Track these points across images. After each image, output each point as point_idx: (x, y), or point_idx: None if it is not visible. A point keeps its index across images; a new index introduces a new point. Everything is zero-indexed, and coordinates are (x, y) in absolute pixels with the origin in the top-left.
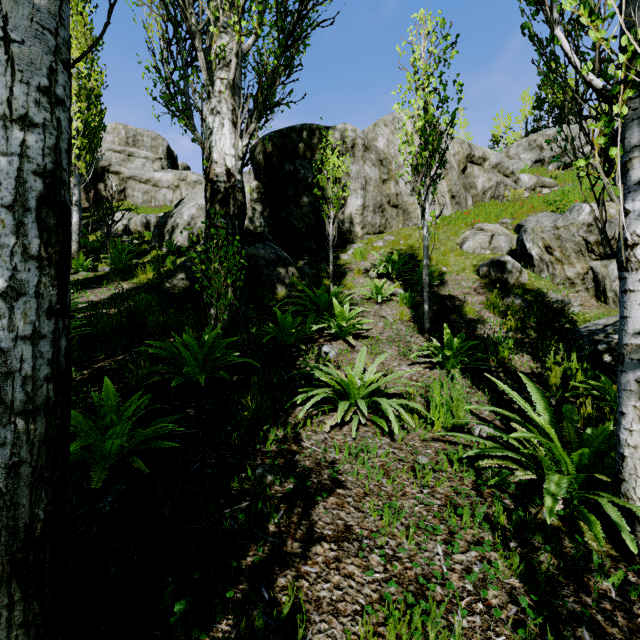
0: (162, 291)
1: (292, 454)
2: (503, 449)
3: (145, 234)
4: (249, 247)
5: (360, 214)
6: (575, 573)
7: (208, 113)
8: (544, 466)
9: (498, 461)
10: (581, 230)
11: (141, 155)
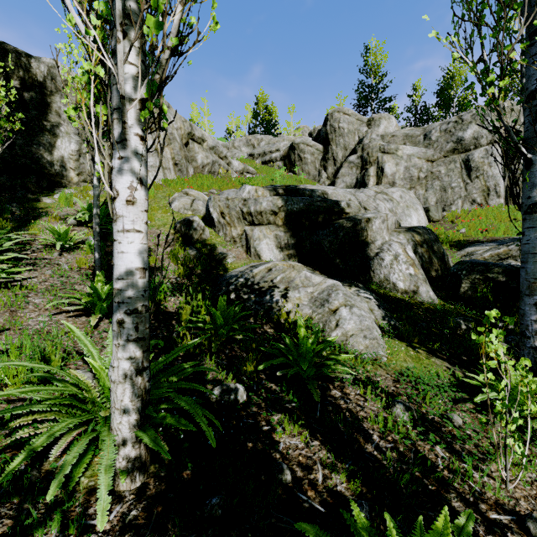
0: None
1: None
2: (33, 403)
3: None
4: None
5: (75, 160)
6: (22, 535)
7: None
8: (95, 406)
9: (39, 415)
10: (240, 203)
11: None
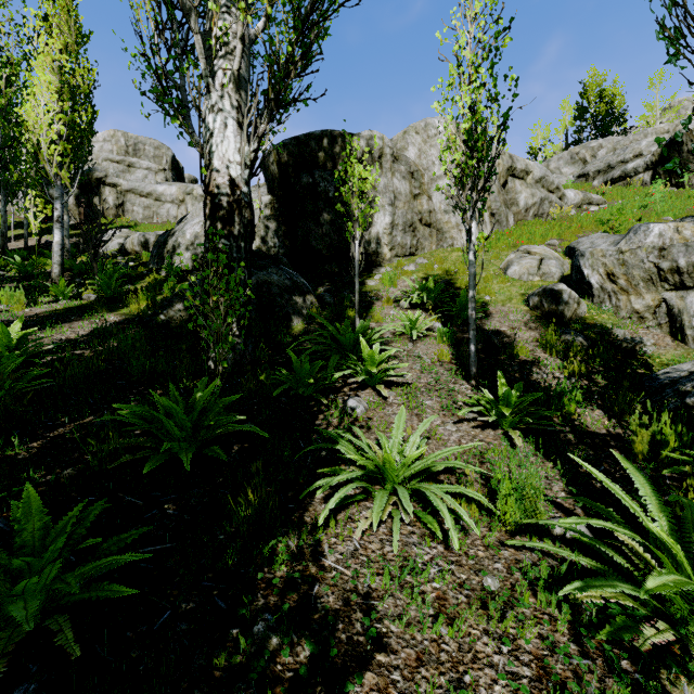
0: (155, 325)
1: (309, 583)
2: (614, 580)
3: (143, 255)
4: (260, 272)
5: (388, 233)
6: None
7: (207, 111)
8: (668, 599)
9: (603, 592)
10: (651, 255)
11: (142, 166)
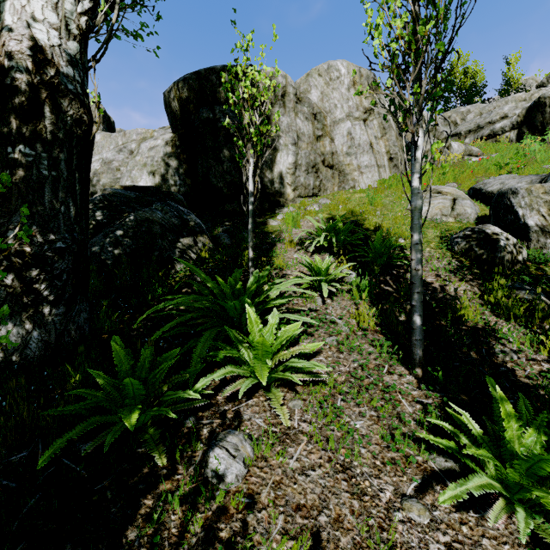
0: None
1: None
2: None
3: None
4: (145, 208)
5: (291, 173)
6: None
7: None
8: None
9: None
10: None
11: None
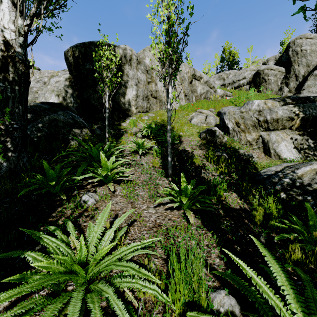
0: None
1: None
2: None
3: None
4: (54, 114)
5: (135, 100)
6: None
7: None
8: None
9: None
10: (255, 114)
11: None
